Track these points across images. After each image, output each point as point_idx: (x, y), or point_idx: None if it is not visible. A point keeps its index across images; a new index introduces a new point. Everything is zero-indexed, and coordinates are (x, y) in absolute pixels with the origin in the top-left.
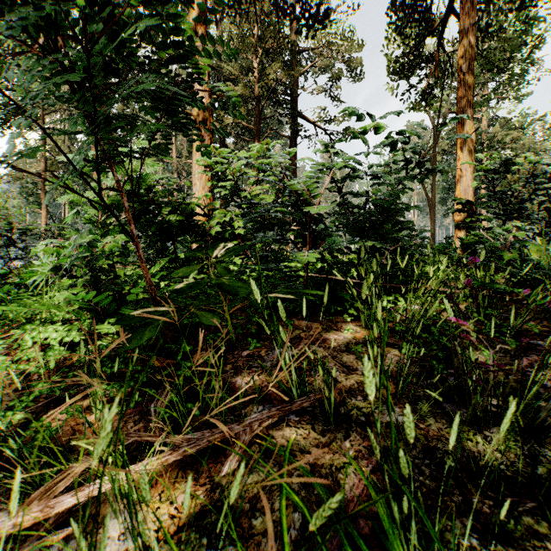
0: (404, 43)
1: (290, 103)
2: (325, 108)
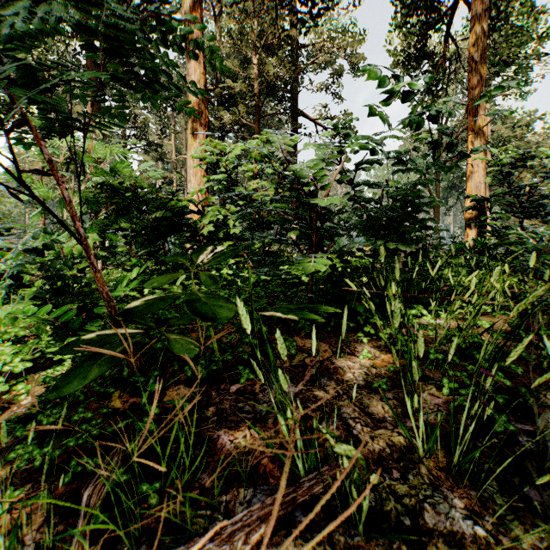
0: (410, 33)
1: (290, 100)
2: (325, 106)
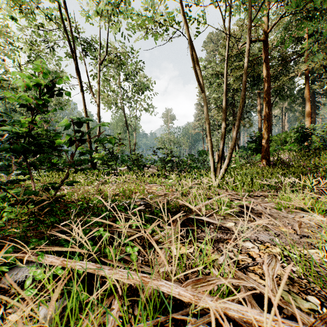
0: None
1: None
2: None
